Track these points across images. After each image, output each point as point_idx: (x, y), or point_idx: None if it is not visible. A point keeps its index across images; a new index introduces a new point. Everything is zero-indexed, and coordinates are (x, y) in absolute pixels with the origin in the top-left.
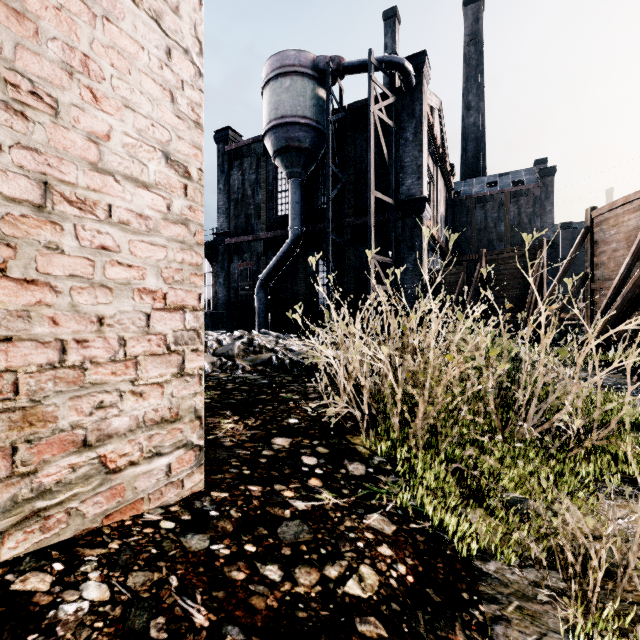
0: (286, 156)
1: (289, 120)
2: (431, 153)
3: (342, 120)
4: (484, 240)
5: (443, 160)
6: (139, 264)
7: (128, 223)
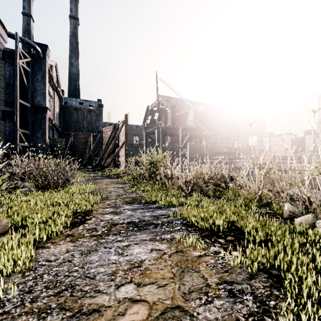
0: None
1: None
2: (51, 85)
3: None
4: (77, 126)
5: (57, 89)
6: None
7: None
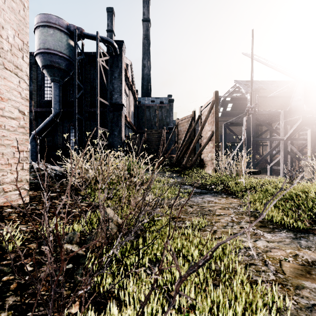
0: (50, 70)
1: (52, 52)
2: (127, 84)
3: (83, 59)
4: (149, 124)
5: (132, 88)
6: (12, 139)
7: (9, 129)
